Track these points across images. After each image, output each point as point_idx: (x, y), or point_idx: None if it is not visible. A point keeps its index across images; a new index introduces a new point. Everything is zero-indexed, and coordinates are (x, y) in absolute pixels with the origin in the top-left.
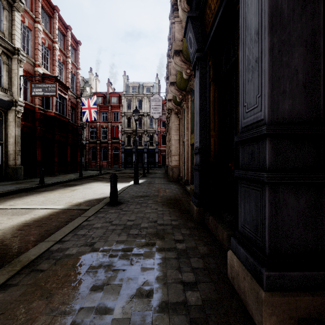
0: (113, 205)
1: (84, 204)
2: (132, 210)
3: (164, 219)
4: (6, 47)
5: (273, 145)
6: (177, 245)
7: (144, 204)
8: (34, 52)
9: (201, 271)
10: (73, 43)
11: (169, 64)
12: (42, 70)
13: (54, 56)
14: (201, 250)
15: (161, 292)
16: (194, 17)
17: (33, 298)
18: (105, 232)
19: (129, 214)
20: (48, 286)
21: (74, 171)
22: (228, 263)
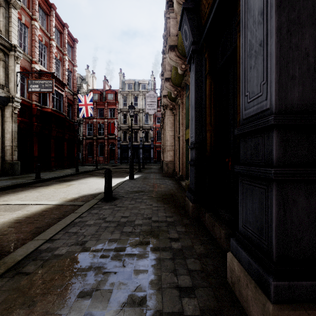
0: (107, 201)
1: (78, 199)
2: (126, 206)
3: (159, 215)
4: (3, 44)
5: (281, 138)
6: (172, 244)
7: (139, 200)
8: (31, 49)
9: (198, 274)
10: (70, 41)
11: (164, 60)
12: (39, 67)
13: (51, 53)
14: (197, 250)
15: (155, 299)
16: (189, 9)
17: (13, 307)
18: (98, 229)
19: (123, 210)
20: (32, 292)
21: (71, 167)
22: (227, 266)
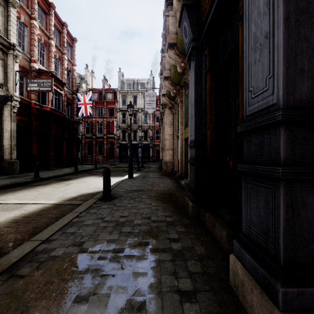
0: (106, 200)
1: (76, 199)
2: (125, 205)
3: (158, 215)
4: (1, 43)
5: (289, 135)
6: (172, 245)
7: (138, 199)
8: (30, 48)
9: (200, 277)
10: (69, 40)
11: (163, 59)
12: (38, 66)
13: (50, 52)
14: (198, 251)
15: (155, 304)
16: (189, 5)
17: (6, 313)
18: (96, 230)
19: (122, 210)
20: (26, 297)
21: (70, 166)
22: (230, 268)
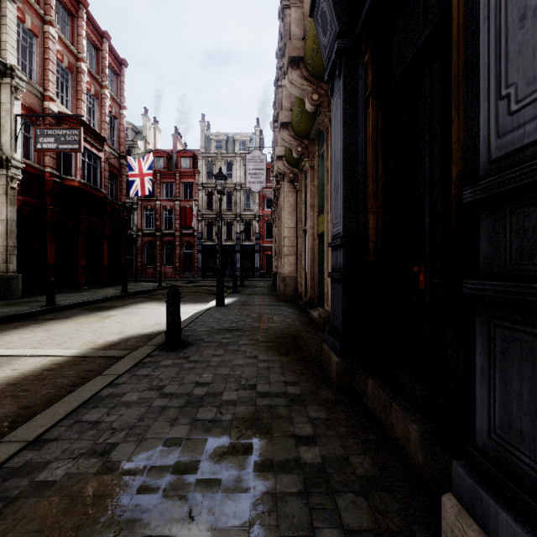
0: (172, 349)
1: (117, 346)
2: (207, 360)
3: (270, 380)
4: None
5: None
6: (301, 452)
7: (232, 347)
8: (43, 75)
9: None
10: (114, 63)
11: (279, 91)
12: (58, 108)
13: (79, 84)
14: (358, 468)
15: None
16: None
17: None
18: (144, 415)
19: (201, 369)
20: None
21: (115, 284)
22: (443, 528)
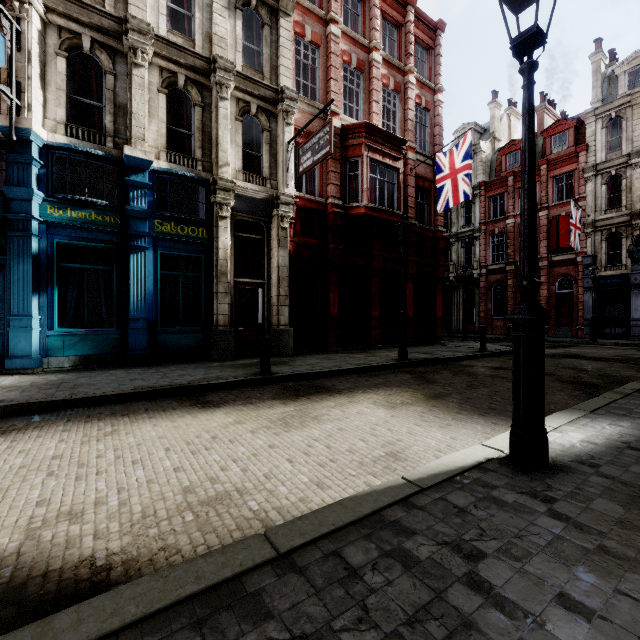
0: None
1: None
2: None
3: None
4: (262, 97)
5: None
6: None
7: None
8: (326, 89)
9: None
10: (424, 35)
11: None
12: (344, 122)
13: (371, 82)
14: None
15: None
16: None
17: None
18: None
19: None
20: None
21: (426, 342)
22: None
